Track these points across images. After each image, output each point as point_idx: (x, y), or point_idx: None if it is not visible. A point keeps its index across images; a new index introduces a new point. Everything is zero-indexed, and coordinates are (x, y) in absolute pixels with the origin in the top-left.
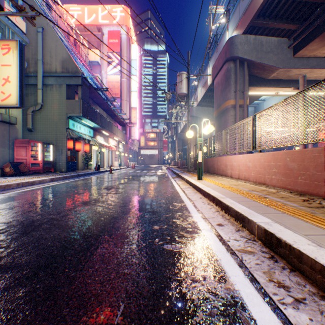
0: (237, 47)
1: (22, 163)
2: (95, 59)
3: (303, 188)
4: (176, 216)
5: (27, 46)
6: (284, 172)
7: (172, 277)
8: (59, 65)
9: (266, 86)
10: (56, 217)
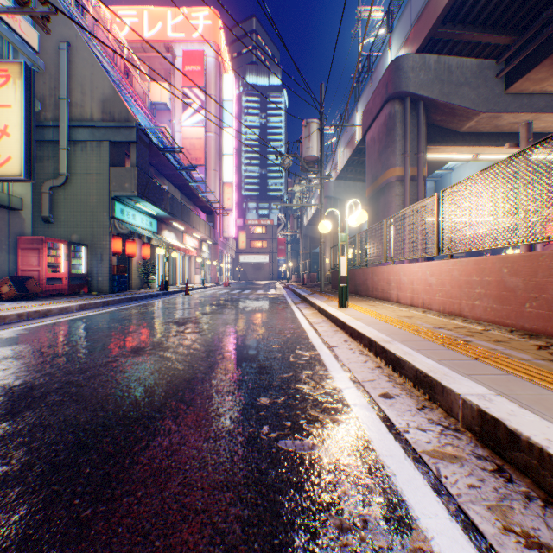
0: (407, 76)
1: (31, 277)
2: (162, 100)
3: (536, 323)
4: (303, 376)
5: (41, 75)
6: (497, 294)
7: (296, 520)
8: (97, 108)
9: (457, 143)
10: (76, 379)
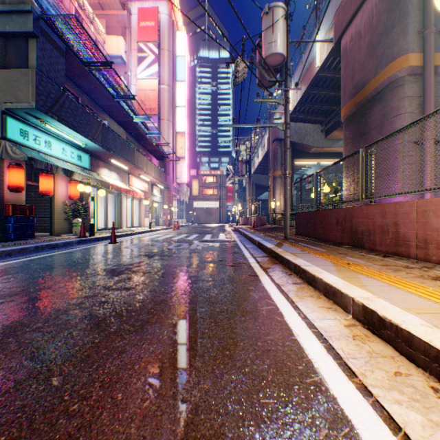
0: None
1: None
2: (117, 52)
3: None
4: None
5: None
6: None
7: None
8: None
9: None
10: None
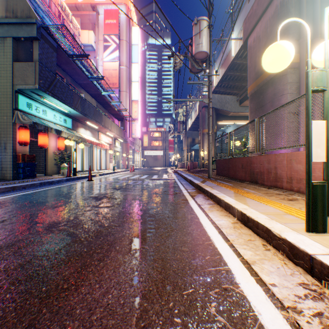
0: None
1: None
2: (89, 42)
3: None
4: None
5: None
6: None
7: None
8: (1, 6)
9: None
10: None
